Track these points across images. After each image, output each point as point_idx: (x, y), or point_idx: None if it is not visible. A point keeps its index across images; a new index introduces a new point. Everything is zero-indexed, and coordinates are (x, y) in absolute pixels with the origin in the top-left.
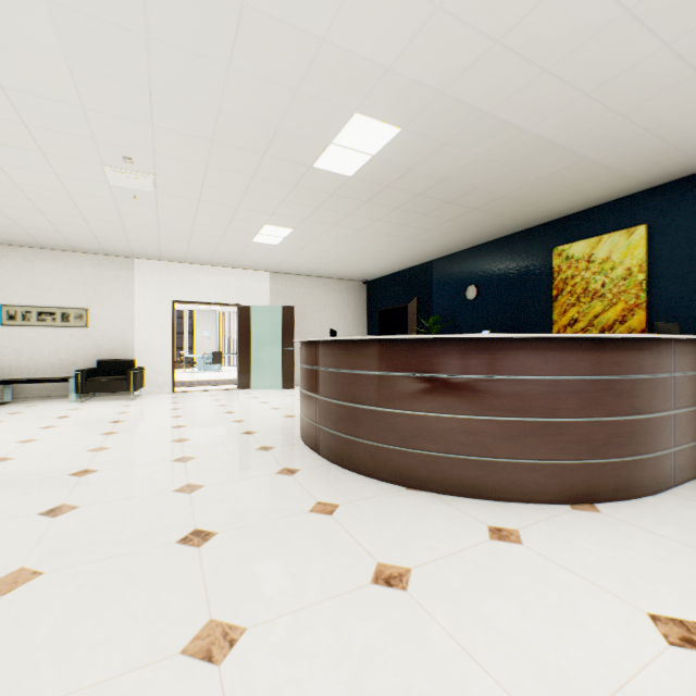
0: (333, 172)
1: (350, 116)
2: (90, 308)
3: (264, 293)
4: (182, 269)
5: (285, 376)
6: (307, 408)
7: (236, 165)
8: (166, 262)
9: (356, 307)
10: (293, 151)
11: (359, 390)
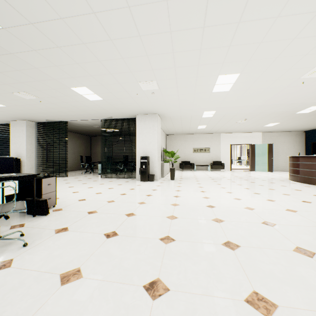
0: (301, 113)
1: (310, 107)
2: (210, 147)
3: (259, 139)
4: (233, 134)
5: (268, 167)
6: (294, 172)
7: (272, 116)
8: (228, 133)
9: (299, 141)
10: (290, 112)
11: (313, 167)
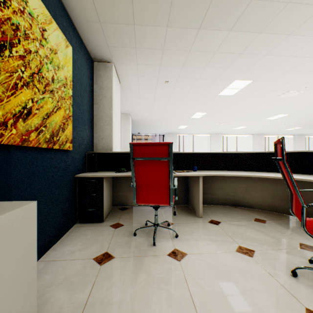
0: None
1: None
2: None
3: None
4: None
5: None
6: None
7: None
8: None
9: None
10: None
11: None
